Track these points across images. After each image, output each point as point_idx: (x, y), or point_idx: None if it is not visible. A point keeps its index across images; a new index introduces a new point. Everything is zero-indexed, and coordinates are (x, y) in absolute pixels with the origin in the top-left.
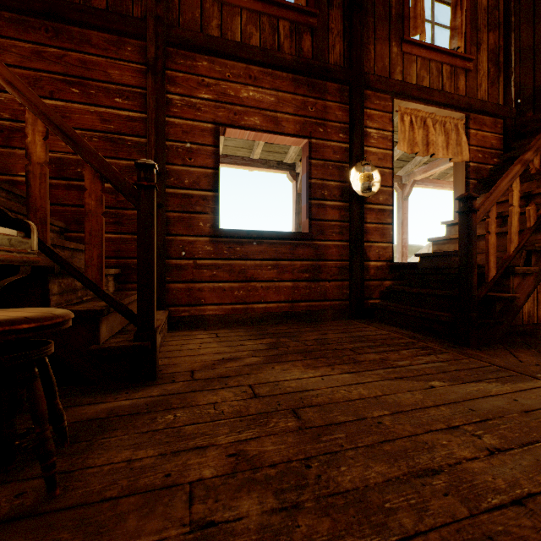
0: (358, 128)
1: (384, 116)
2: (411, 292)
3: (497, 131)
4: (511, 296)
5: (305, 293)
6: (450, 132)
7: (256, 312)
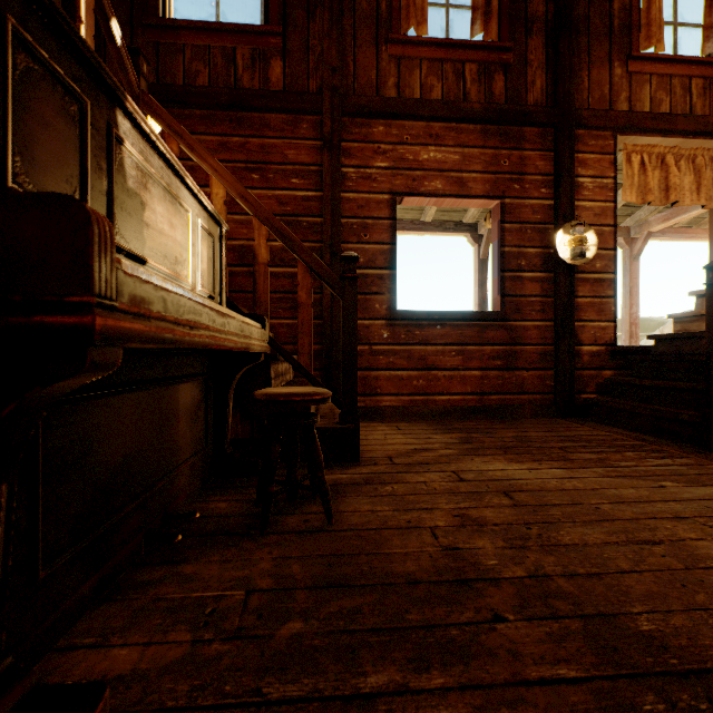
0: (566, 180)
1: (602, 159)
2: (640, 384)
3: None
4: None
5: (497, 384)
6: (703, 169)
7: (438, 405)
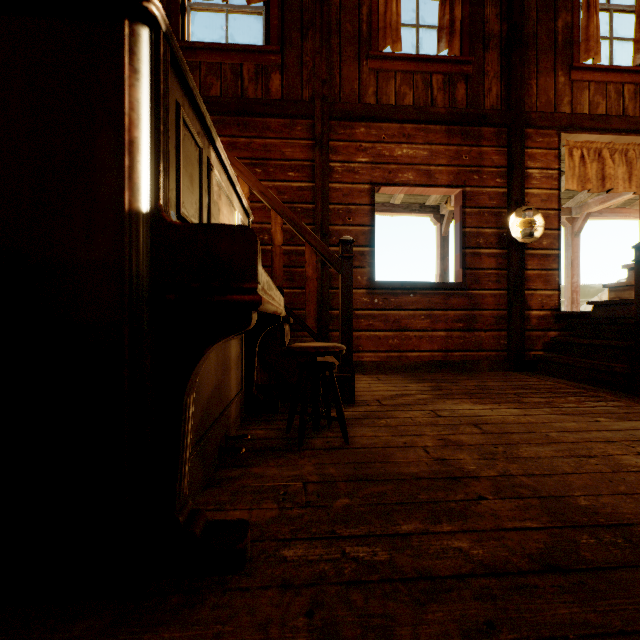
0: (518, 172)
1: (548, 153)
2: (580, 343)
3: None
4: None
5: (459, 343)
6: (634, 161)
7: (409, 360)
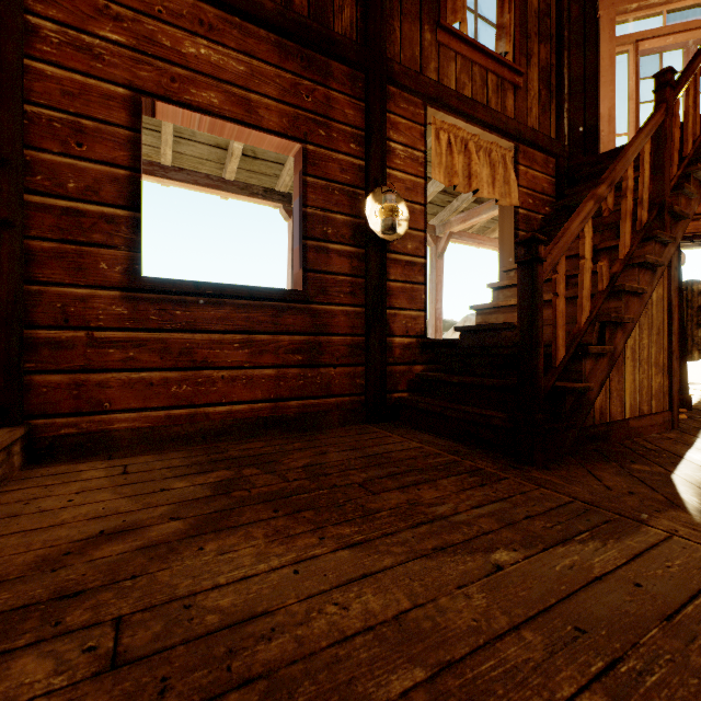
0: (378, 138)
1: (413, 128)
2: (450, 381)
3: (549, 172)
4: (585, 386)
5: (297, 386)
6: (497, 164)
7: (212, 420)
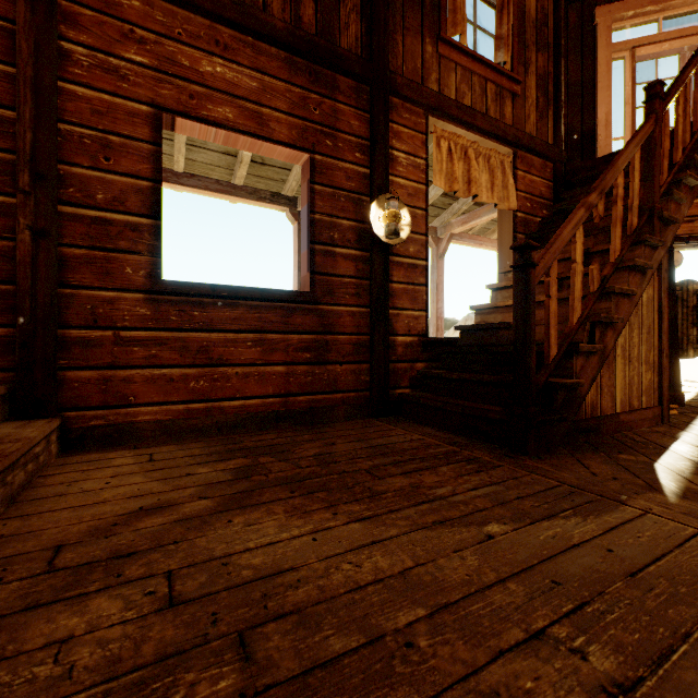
0: (382, 148)
1: (415, 136)
2: (450, 377)
3: (546, 176)
4: (575, 382)
5: (306, 382)
6: (496, 170)
7: (227, 413)
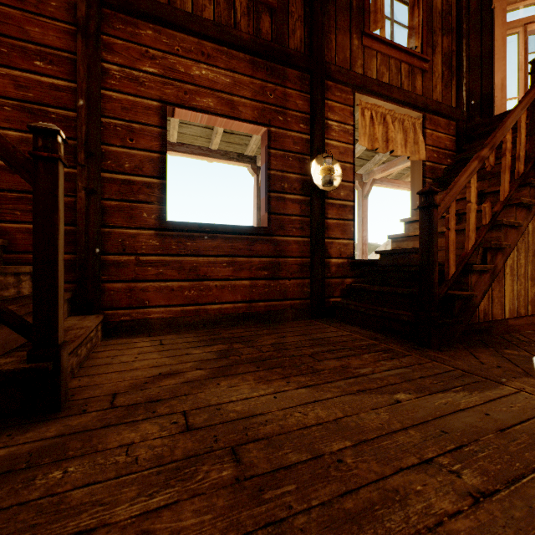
0: (319, 119)
1: (345, 109)
2: (372, 290)
3: (450, 133)
4: (470, 294)
5: (264, 292)
6: (409, 130)
7: (210, 314)
